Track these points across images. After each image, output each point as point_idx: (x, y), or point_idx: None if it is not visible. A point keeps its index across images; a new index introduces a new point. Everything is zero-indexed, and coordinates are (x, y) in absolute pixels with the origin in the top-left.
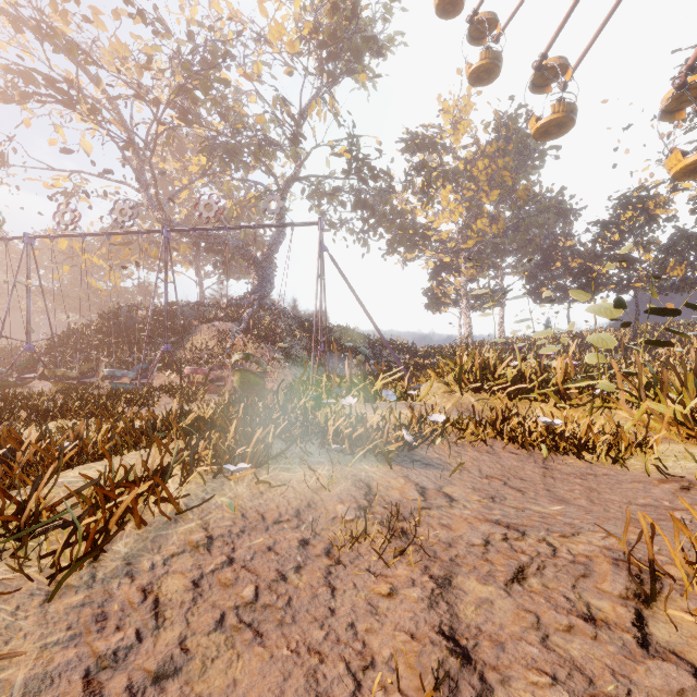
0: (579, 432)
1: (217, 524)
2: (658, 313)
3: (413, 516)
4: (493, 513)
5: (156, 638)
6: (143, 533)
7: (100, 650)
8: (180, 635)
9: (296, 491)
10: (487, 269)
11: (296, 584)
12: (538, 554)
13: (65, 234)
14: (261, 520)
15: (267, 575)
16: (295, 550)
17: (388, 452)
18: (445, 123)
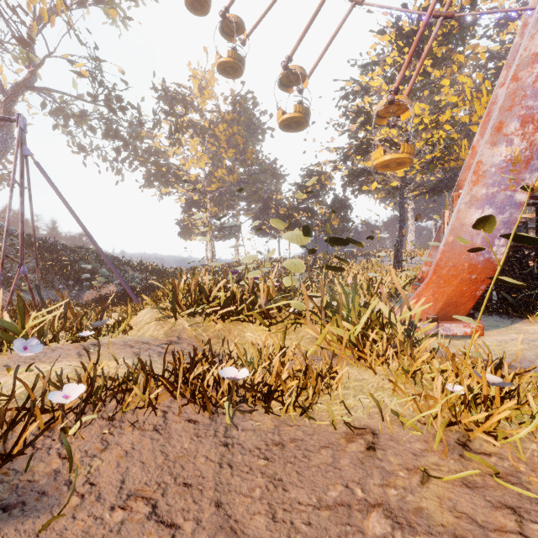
0: (270, 376)
1: None
2: (334, 242)
3: None
4: None
5: None
6: None
7: None
8: None
9: None
10: (227, 209)
11: None
12: None
13: None
14: None
15: None
16: None
17: None
18: (195, 87)
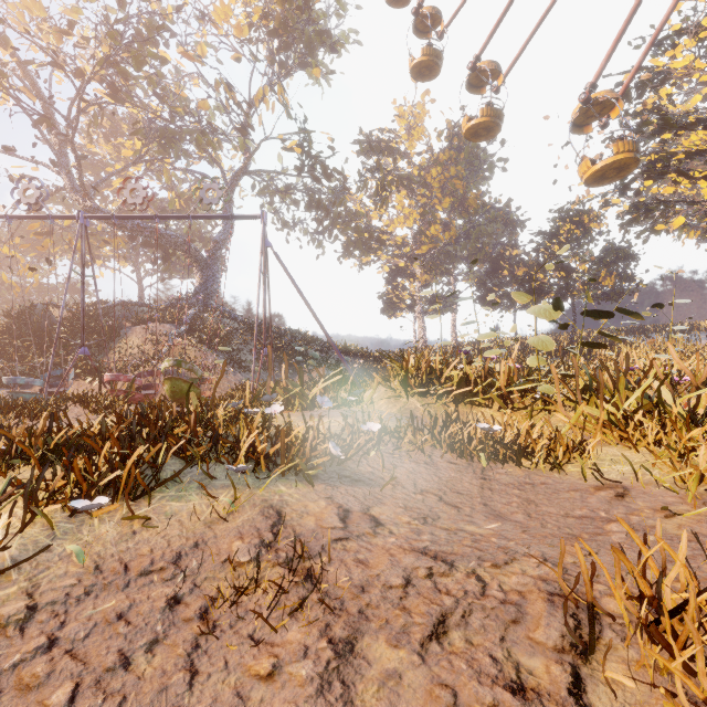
0: (519, 438)
1: (51, 585)
2: (593, 315)
3: (325, 551)
4: (422, 539)
5: None
6: None
7: None
8: None
9: (183, 527)
10: (440, 275)
11: (142, 671)
12: (465, 594)
13: None
14: (123, 572)
15: (101, 662)
16: (158, 615)
17: (312, 469)
18: (401, 128)
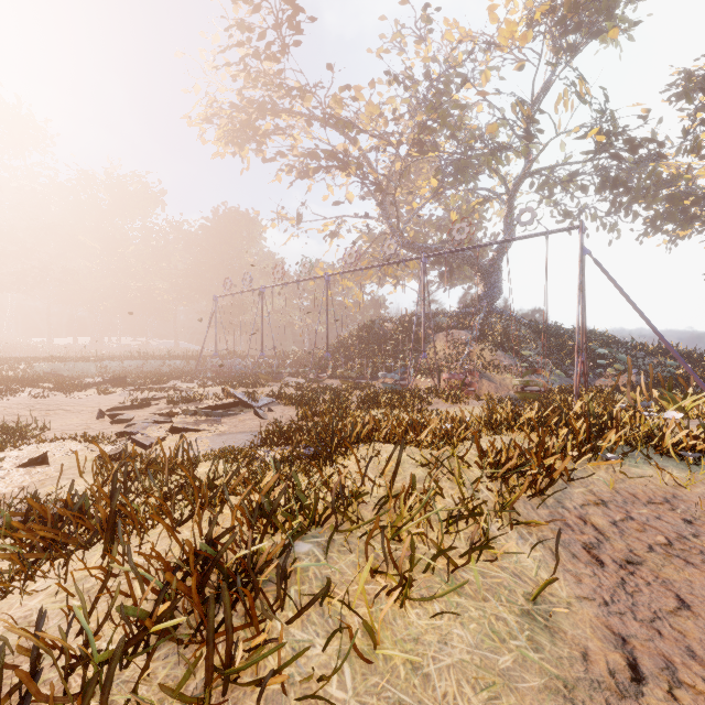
0: None
1: (600, 493)
2: None
3: None
4: None
5: (610, 544)
6: (553, 487)
7: (581, 540)
8: (626, 547)
9: (655, 485)
10: None
11: (700, 544)
12: None
13: (350, 270)
14: (635, 498)
15: (669, 533)
16: (682, 524)
17: None
18: None
